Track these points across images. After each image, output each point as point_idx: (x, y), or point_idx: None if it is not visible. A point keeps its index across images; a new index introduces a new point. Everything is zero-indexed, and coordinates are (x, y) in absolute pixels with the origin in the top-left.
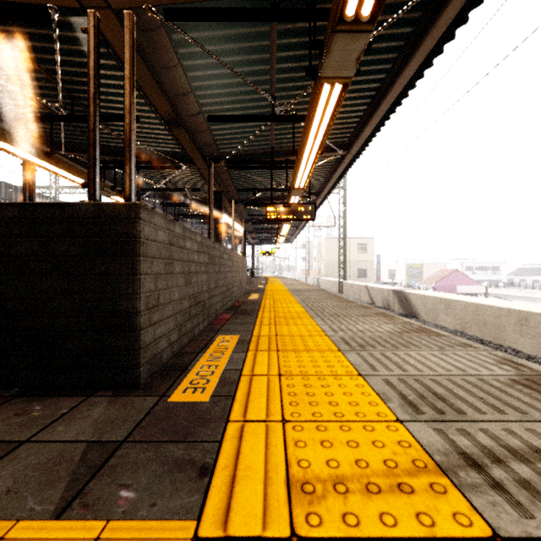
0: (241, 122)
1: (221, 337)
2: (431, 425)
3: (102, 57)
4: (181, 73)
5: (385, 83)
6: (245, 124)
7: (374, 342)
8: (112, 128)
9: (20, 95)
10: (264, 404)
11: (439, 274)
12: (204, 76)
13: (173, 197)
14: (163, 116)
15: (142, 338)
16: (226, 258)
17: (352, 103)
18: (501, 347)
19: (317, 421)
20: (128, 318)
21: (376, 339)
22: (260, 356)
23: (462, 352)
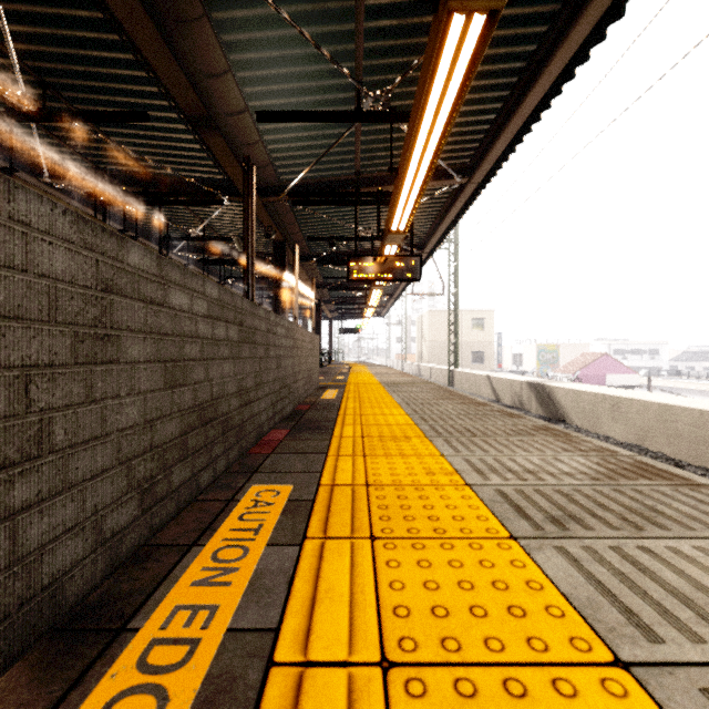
0: (310, 129)
1: (256, 491)
2: None
3: (78, 4)
4: (210, 35)
5: (535, 59)
6: (316, 133)
7: (577, 507)
8: (115, 140)
9: None
10: None
11: (582, 359)
12: (248, 42)
13: (218, 251)
14: (185, 110)
15: None
16: (282, 334)
17: (480, 97)
18: (708, 471)
19: None
20: None
21: (574, 496)
22: (332, 560)
23: None
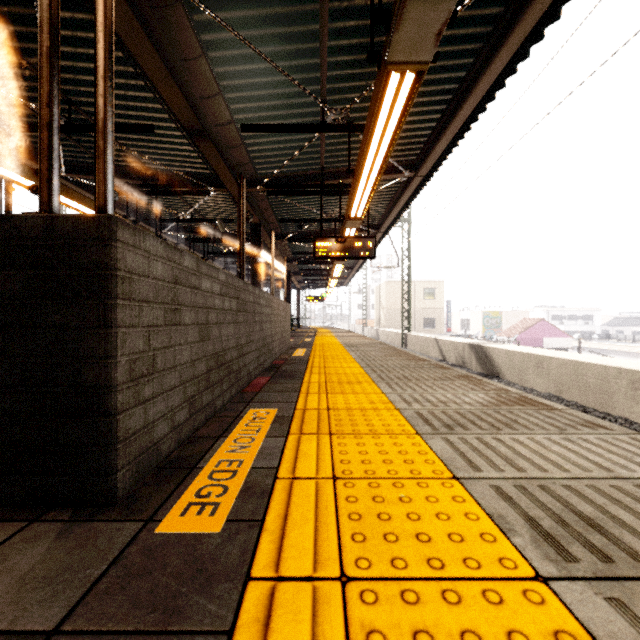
0: (283, 135)
1: (253, 412)
2: (599, 589)
3: None
4: (206, 68)
5: (465, 83)
6: (288, 137)
7: (465, 420)
8: (122, 143)
9: (5, 100)
10: (310, 538)
11: (522, 324)
12: (235, 72)
13: (202, 231)
14: (184, 124)
15: (121, 425)
16: (264, 304)
17: (422, 110)
18: (609, 415)
19: (400, 578)
20: (97, 395)
21: (466, 415)
22: (306, 443)
23: (593, 437)
